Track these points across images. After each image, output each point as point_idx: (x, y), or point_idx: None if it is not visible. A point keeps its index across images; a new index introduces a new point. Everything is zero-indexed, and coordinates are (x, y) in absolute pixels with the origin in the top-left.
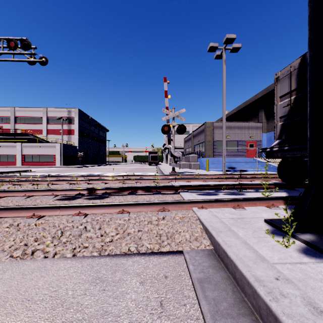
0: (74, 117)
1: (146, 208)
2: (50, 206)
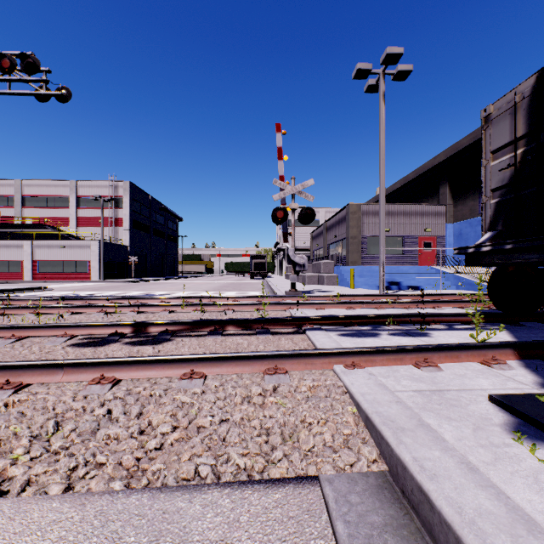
0: (123, 196)
1: (240, 367)
2: (43, 364)
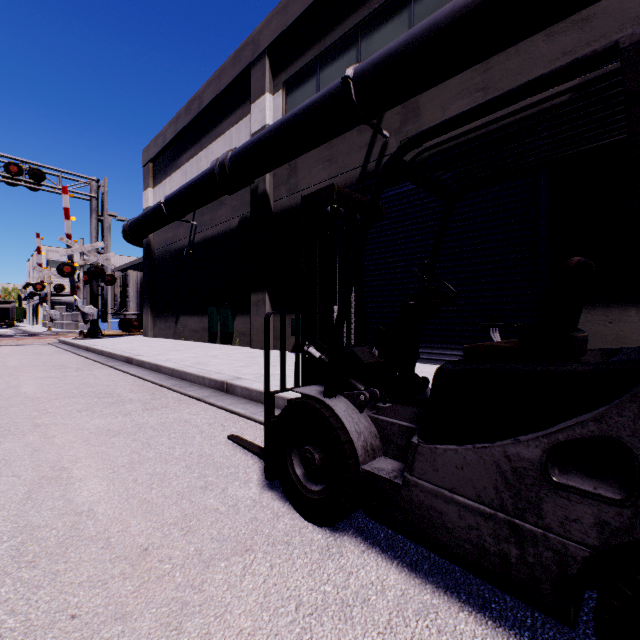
0: None
1: (33, 338)
2: None
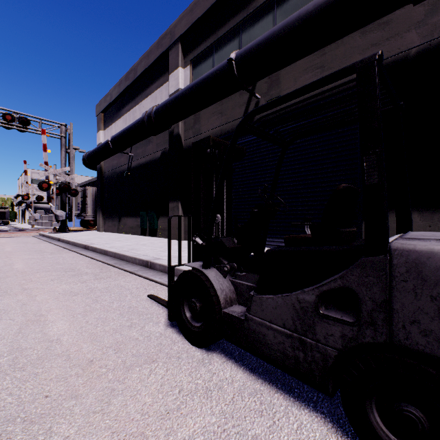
0: None
1: (22, 232)
2: None
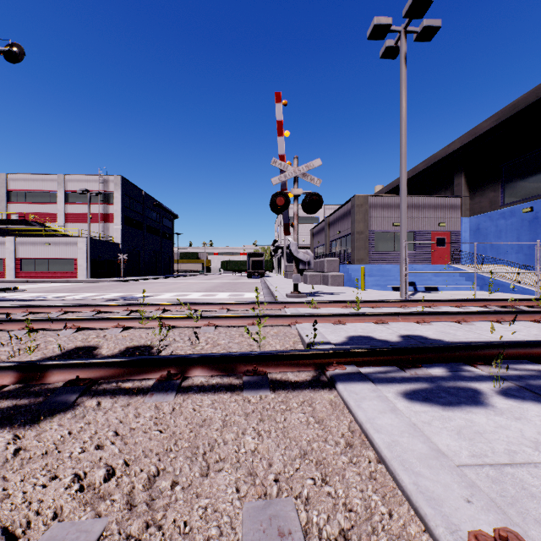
0: (114, 191)
1: None
2: None
